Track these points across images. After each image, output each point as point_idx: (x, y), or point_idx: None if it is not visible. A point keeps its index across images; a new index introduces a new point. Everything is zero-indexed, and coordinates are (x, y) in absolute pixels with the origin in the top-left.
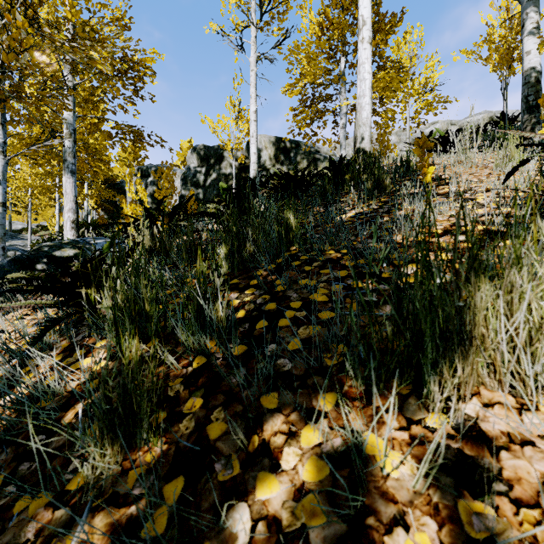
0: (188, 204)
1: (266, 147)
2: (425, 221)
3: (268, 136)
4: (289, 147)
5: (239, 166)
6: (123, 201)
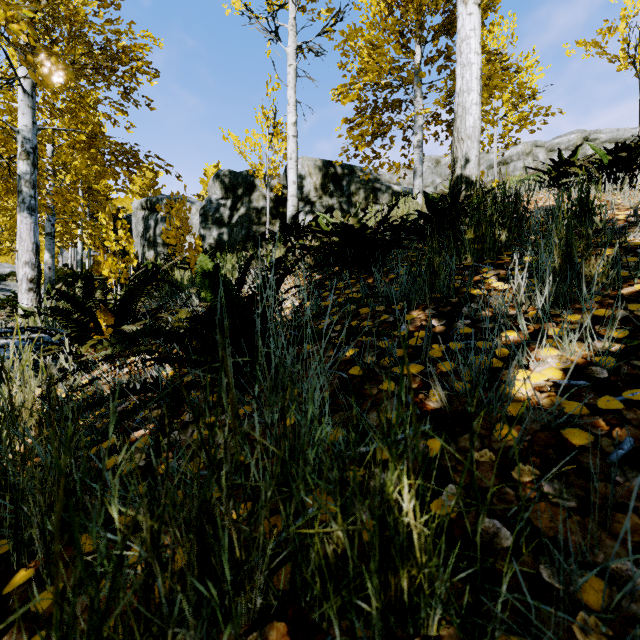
0: (191, 259)
1: (310, 173)
2: None
3: (312, 159)
4: (340, 173)
5: (275, 198)
6: (100, 251)
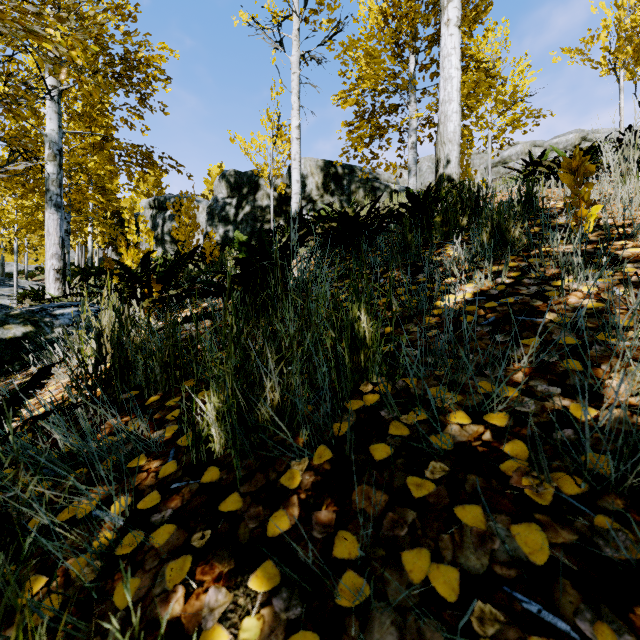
0: (206, 250)
1: (312, 173)
2: None
3: (314, 159)
4: (341, 173)
5: (278, 196)
6: (122, 244)
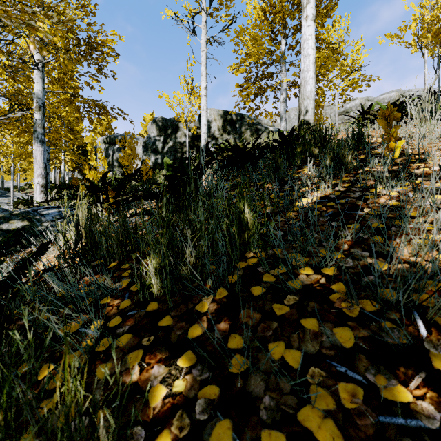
0: (143, 171)
1: (215, 119)
2: (436, 223)
3: (216, 110)
4: (235, 119)
5: (192, 135)
6: (86, 167)
